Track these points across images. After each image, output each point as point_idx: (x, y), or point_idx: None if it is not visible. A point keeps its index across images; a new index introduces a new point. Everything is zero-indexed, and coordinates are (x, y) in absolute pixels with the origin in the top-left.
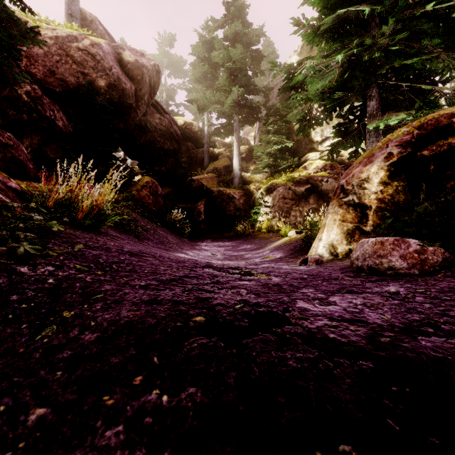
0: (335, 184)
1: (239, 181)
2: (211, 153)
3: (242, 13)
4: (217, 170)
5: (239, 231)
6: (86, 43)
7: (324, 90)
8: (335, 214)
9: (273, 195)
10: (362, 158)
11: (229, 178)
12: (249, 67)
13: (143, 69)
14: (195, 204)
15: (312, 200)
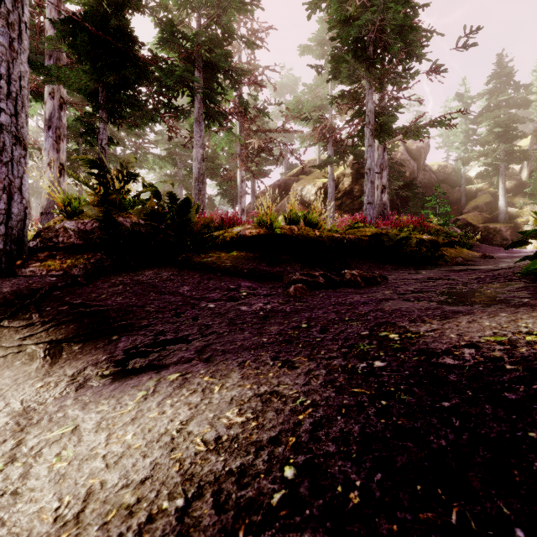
0: None
1: (504, 216)
2: (468, 191)
3: (508, 77)
4: (478, 207)
5: None
6: (399, 154)
7: None
8: None
9: None
10: None
11: (494, 214)
12: (516, 119)
13: (421, 150)
14: None
15: None
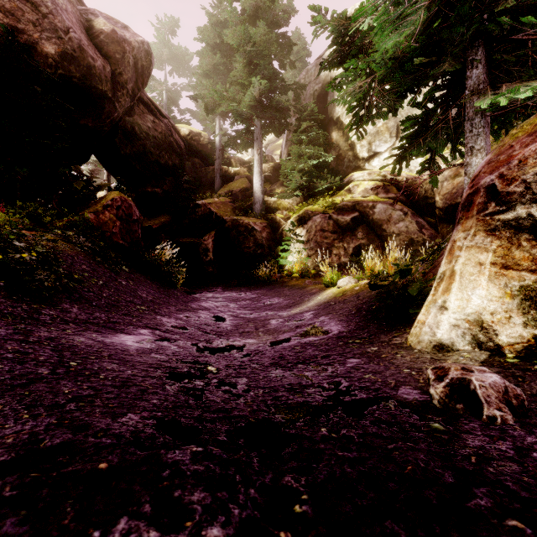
0: (391, 212)
1: (261, 208)
2: (225, 173)
3: None
4: (232, 194)
5: (262, 276)
6: None
7: (396, 55)
8: (478, 250)
9: (307, 227)
10: (531, 126)
11: (248, 203)
12: (275, 55)
13: (125, 45)
14: (201, 238)
15: (361, 233)
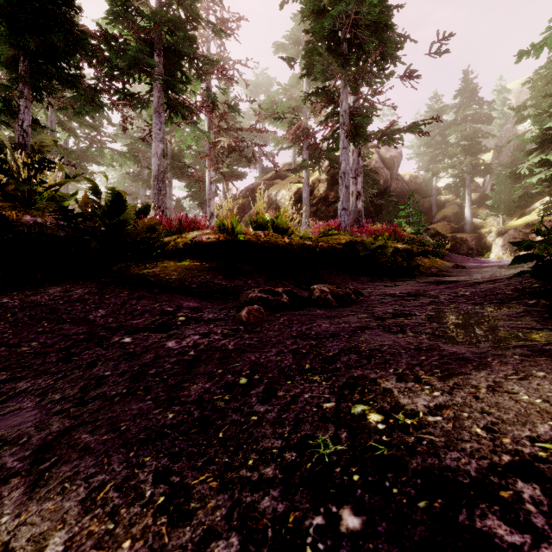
0: None
1: (470, 227)
2: (437, 201)
3: (474, 93)
4: (446, 217)
5: None
6: (373, 162)
7: (535, 182)
8: None
9: (504, 237)
10: None
11: (461, 224)
12: (480, 134)
13: (394, 159)
14: None
15: None
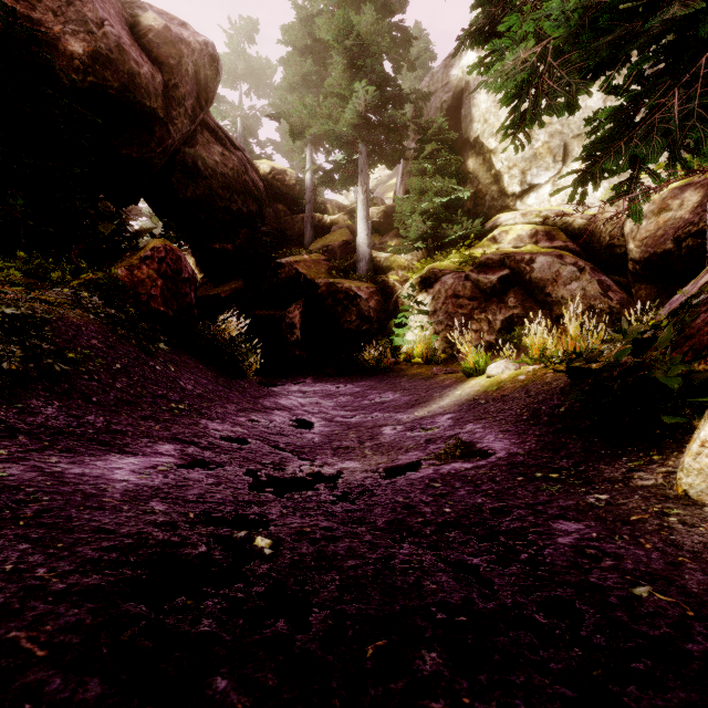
0: (559, 267)
1: (367, 267)
2: (318, 223)
3: None
4: (327, 250)
5: (368, 361)
6: None
7: (585, 3)
8: None
9: (434, 292)
10: None
11: (350, 261)
12: (387, 53)
13: (182, 46)
14: (285, 310)
15: (513, 299)
